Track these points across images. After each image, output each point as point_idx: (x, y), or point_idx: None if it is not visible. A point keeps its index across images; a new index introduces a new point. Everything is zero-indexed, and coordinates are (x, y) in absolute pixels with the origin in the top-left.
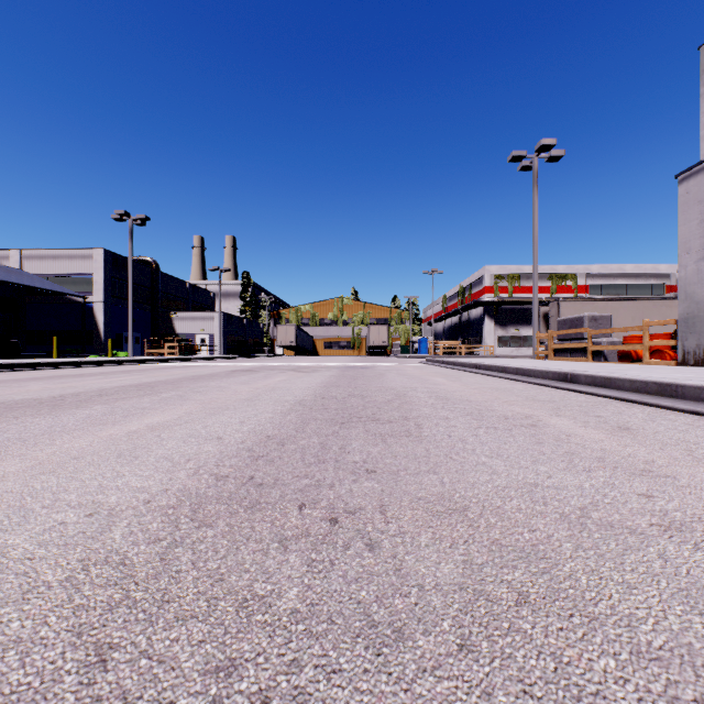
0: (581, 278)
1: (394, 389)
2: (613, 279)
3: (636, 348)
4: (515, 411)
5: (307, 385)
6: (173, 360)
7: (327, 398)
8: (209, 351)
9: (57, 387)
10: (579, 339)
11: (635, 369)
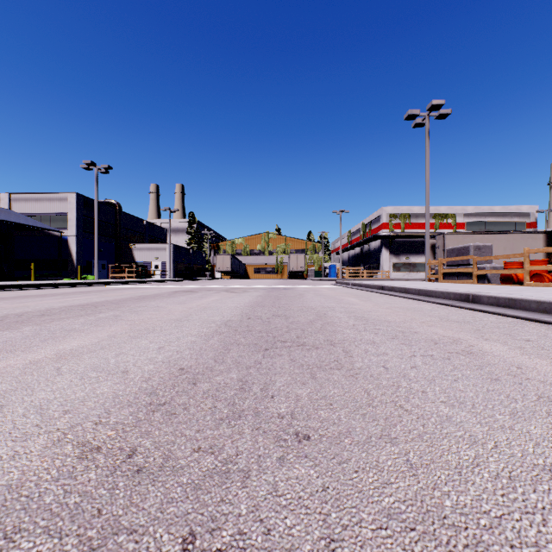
0: (459, 217)
1: (314, 309)
2: (484, 218)
3: (517, 272)
4: (439, 334)
5: (236, 305)
6: (130, 282)
7: (252, 319)
8: (162, 275)
9: (11, 307)
10: (465, 265)
11: (524, 290)
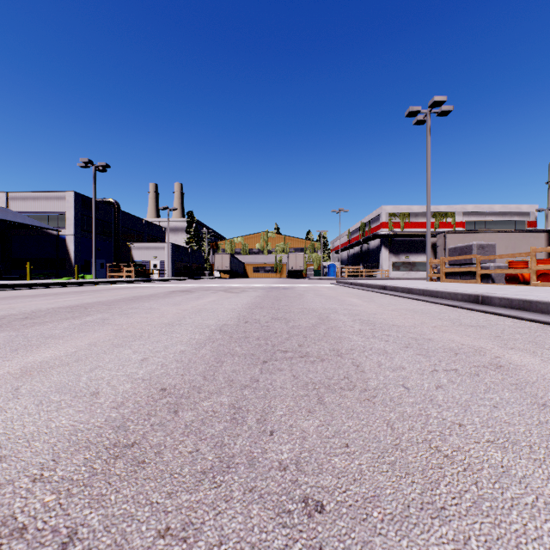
0: (458, 216)
1: (316, 311)
2: (484, 217)
3: (523, 271)
4: (457, 342)
5: (233, 306)
6: (127, 281)
7: (250, 322)
8: (160, 274)
9: None
10: (468, 264)
11: (534, 290)
